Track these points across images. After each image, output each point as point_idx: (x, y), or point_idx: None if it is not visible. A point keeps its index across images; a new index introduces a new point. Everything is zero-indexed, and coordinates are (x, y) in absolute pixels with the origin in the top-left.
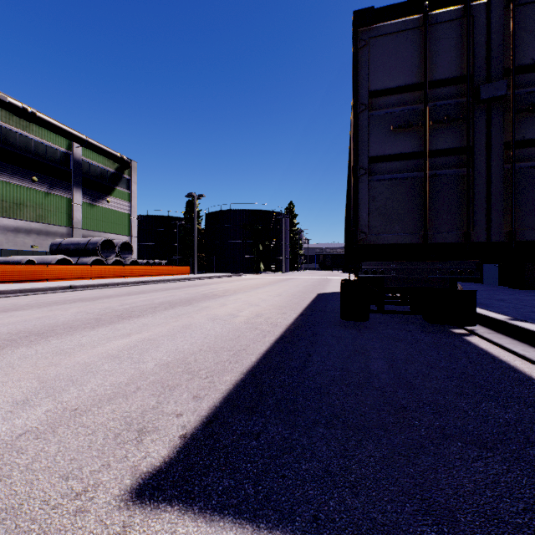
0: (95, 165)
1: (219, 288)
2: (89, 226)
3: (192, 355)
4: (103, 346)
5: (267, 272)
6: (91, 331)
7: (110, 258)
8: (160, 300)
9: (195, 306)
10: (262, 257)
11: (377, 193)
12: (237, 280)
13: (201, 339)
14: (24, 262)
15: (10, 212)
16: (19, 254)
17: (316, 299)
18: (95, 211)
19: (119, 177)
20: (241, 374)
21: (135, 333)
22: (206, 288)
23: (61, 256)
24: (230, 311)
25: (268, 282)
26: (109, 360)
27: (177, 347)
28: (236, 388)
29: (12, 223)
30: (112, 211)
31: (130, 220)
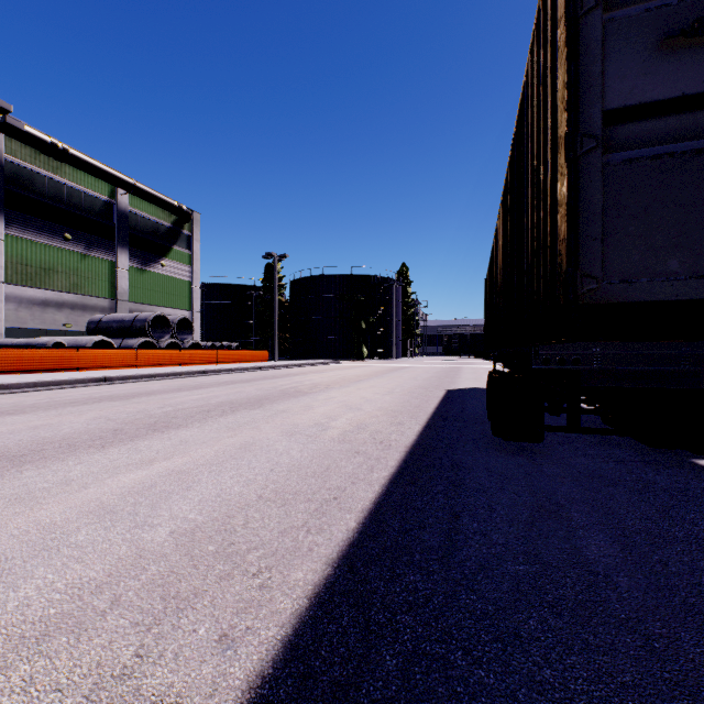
0: (146, 217)
1: (305, 381)
2: (138, 297)
3: (242, 510)
4: (99, 485)
5: (371, 359)
6: (96, 453)
7: (164, 340)
8: (220, 399)
9: (266, 409)
10: (364, 339)
11: (624, 189)
12: (331, 369)
13: (265, 474)
14: (51, 346)
15: (36, 280)
16: (48, 335)
17: (446, 400)
18: (146, 278)
19: (176, 233)
20: (326, 566)
21: (162, 459)
22: (288, 381)
23: (99, 337)
24: (317, 418)
25: (374, 372)
26: (93, 519)
27: (221, 490)
28: (315, 609)
29: (38, 294)
30: (168, 277)
31: (192, 289)
